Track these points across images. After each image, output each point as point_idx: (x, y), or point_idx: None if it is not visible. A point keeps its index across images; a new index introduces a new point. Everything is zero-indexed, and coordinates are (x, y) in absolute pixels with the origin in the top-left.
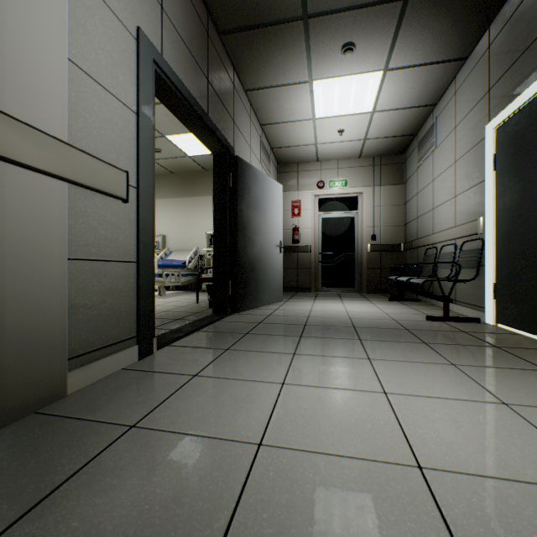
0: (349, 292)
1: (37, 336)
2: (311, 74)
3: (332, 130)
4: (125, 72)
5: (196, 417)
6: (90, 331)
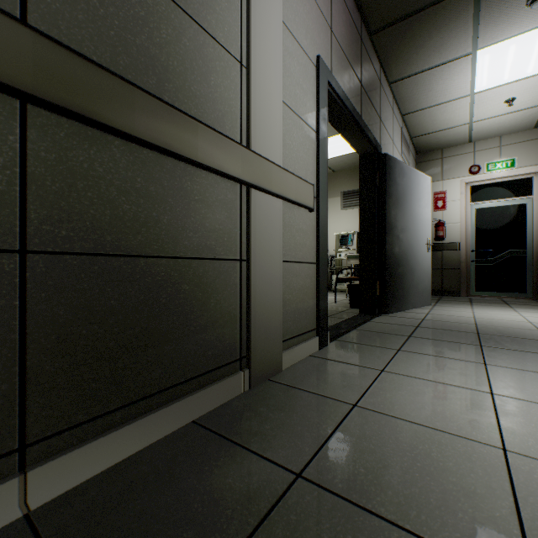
0: (517, 298)
1: (269, 321)
2: (476, 43)
3: (497, 102)
4: (309, 99)
5: (411, 409)
6: (291, 321)
